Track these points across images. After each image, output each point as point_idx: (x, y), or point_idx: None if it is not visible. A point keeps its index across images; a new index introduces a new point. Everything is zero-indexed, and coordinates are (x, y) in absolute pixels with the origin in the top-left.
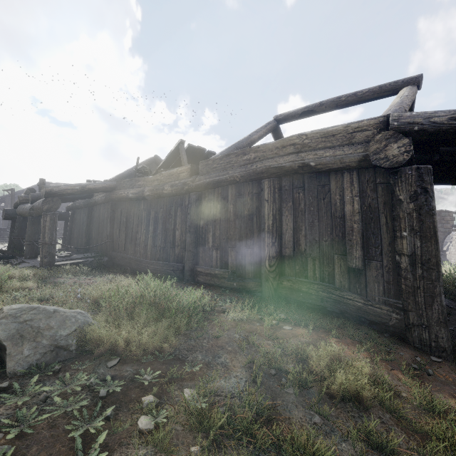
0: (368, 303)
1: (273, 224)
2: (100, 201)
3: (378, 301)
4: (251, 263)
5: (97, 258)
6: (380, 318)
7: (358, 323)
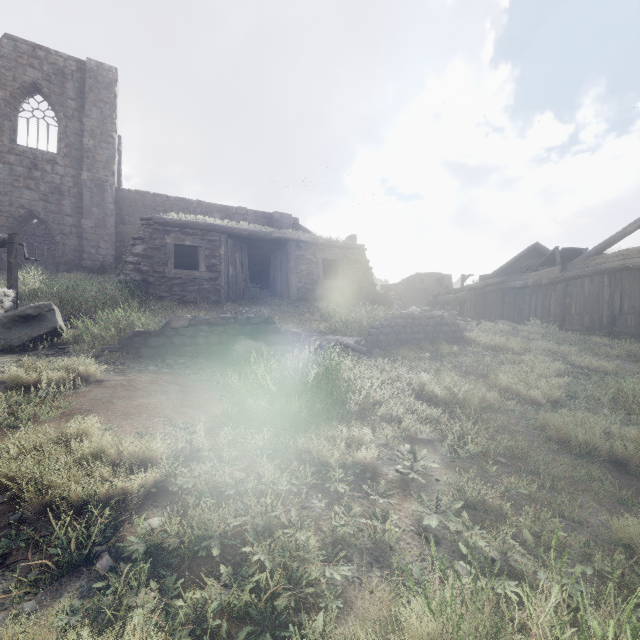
0: None
1: (608, 298)
2: (493, 291)
3: None
4: (597, 321)
5: None
6: None
7: None
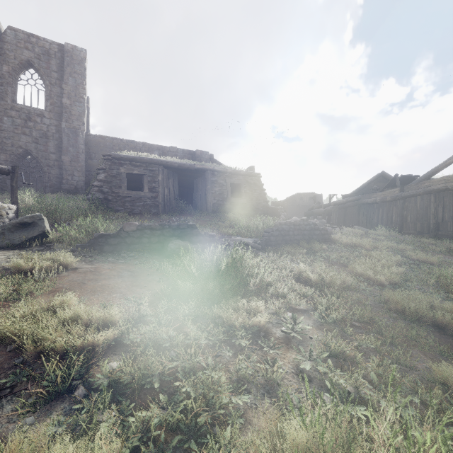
0: None
1: (434, 211)
2: (351, 205)
3: None
4: (426, 227)
5: None
6: None
7: None
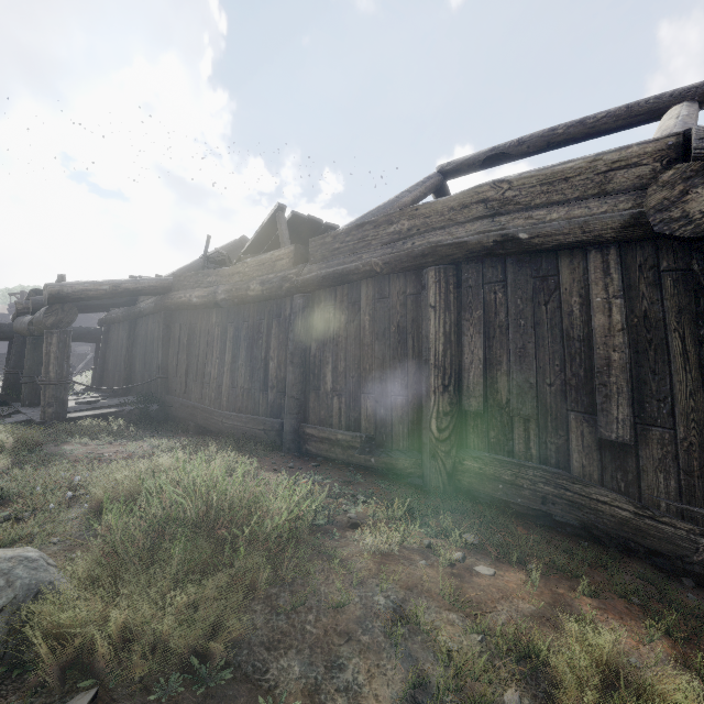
0: (645, 512)
1: (445, 350)
2: (147, 311)
3: (667, 509)
4: (402, 422)
5: (139, 407)
6: (673, 546)
7: (623, 552)
